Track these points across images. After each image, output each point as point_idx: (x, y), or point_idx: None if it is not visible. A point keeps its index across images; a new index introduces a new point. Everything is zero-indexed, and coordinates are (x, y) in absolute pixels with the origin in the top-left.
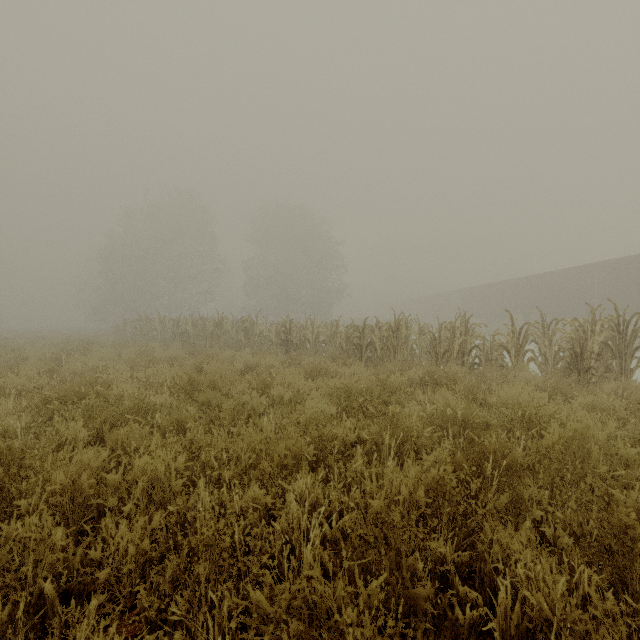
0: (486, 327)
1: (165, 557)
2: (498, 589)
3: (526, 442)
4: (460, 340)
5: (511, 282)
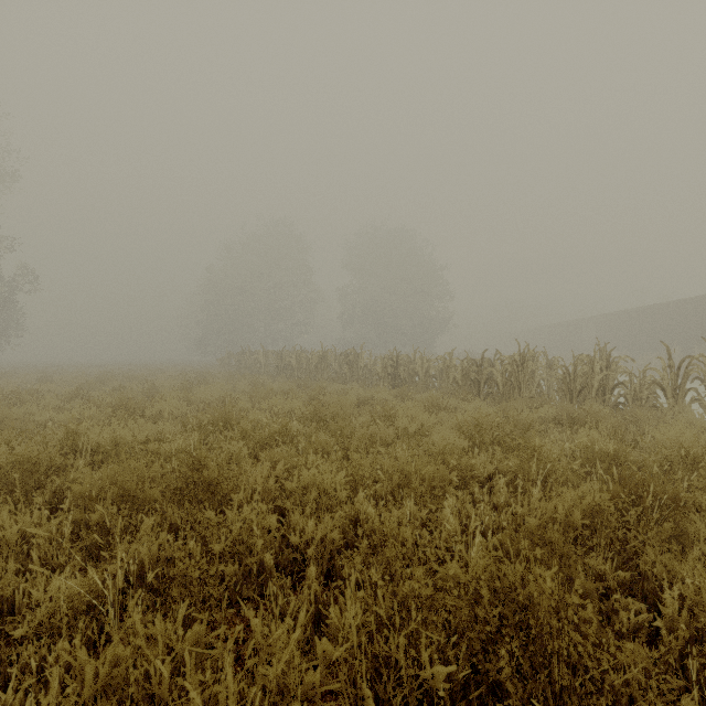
0: (633, 361)
1: (339, 552)
2: (663, 604)
3: (690, 485)
4: (600, 376)
5: (664, 306)
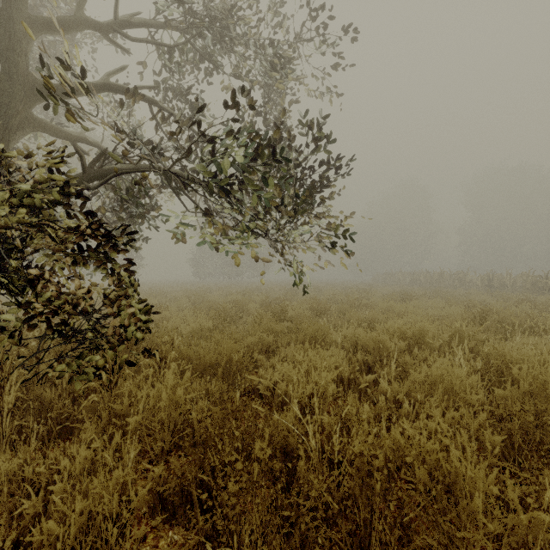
0: None
1: None
2: None
3: None
4: None
5: None
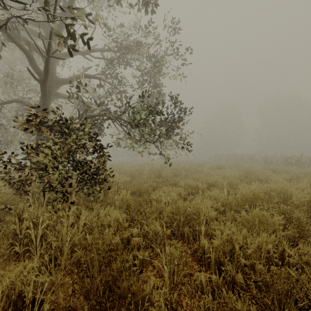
0: None
1: None
2: None
3: None
4: None
5: None
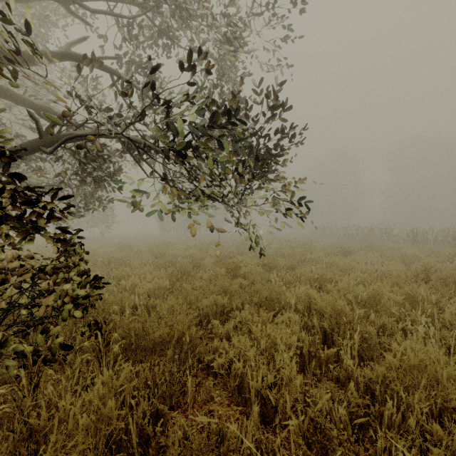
0: None
1: None
2: None
3: None
4: None
5: None
